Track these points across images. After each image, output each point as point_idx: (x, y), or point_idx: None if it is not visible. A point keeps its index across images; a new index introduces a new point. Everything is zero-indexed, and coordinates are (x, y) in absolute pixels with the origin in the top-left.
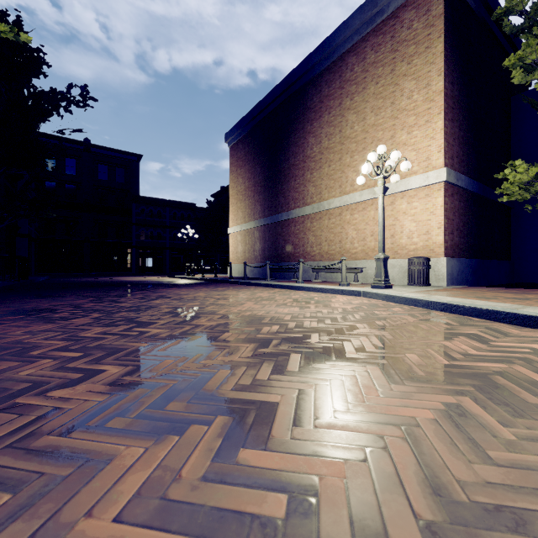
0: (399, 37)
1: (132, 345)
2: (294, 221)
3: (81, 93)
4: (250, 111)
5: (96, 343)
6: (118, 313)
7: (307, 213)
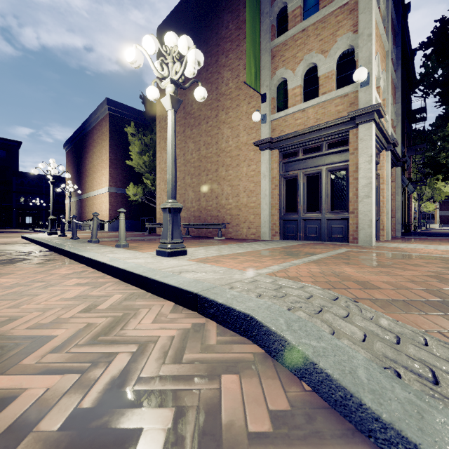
0: (103, 130)
1: None
2: (83, 200)
3: None
4: (70, 136)
5: None
6: None
7: (85, 197)
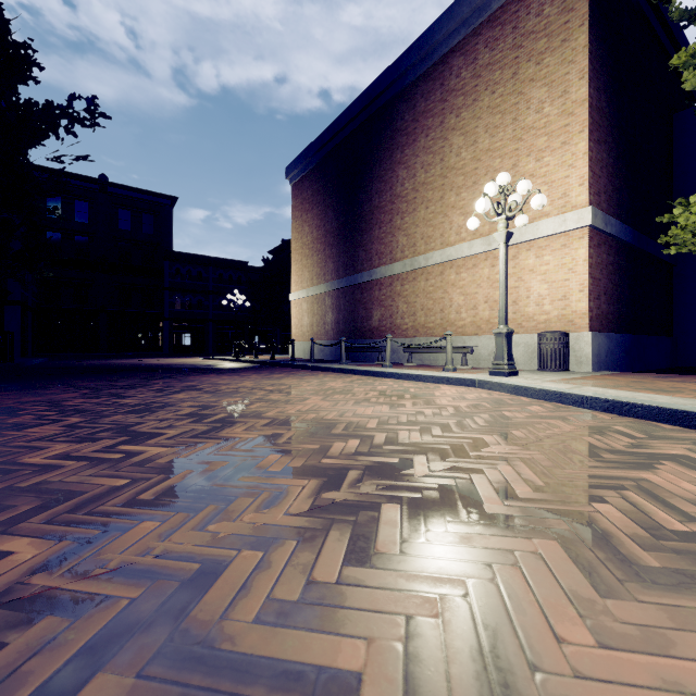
0: (524, 28)
1: (99, 482)
2: (379, 283)
3: (88, 108)
4: (319, 136)
5: (37, 478)
6: (110, 417)
7: (396, 272)
